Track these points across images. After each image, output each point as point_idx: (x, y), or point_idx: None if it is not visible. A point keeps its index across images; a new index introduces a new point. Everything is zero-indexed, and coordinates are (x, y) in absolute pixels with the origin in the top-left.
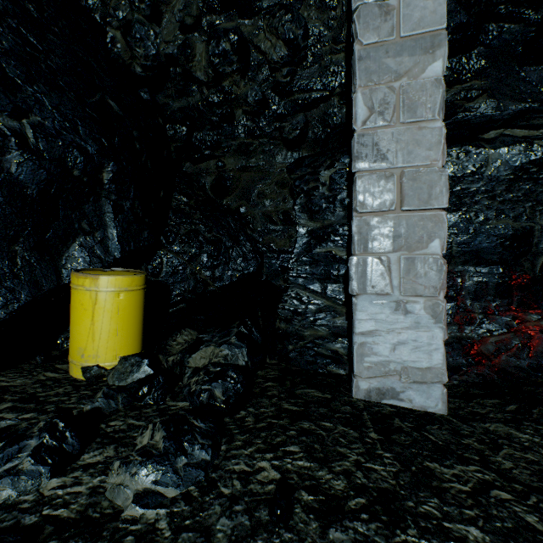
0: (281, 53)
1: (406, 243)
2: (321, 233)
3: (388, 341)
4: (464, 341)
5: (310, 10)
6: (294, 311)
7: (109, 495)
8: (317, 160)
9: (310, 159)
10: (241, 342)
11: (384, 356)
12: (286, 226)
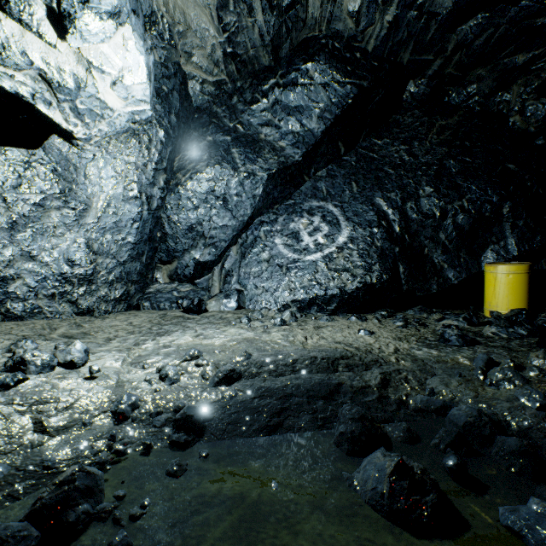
0: None
1: None
2: None
3: None
4: None
5: None
6: None
7: (483, 332)
8: None
9: None
10: None
11: None
12: None
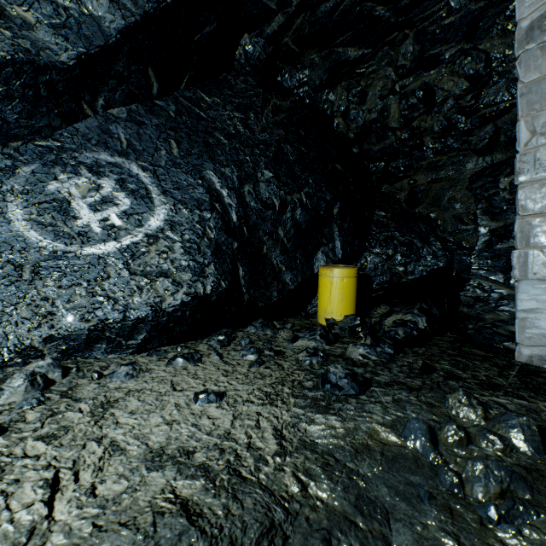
0: (462, 87)
1: None
2: (502, 231)
3: None
4: None
5: (492, 41)
6: (476, 298)
7: (348, 354)
8: (497, 170)
9: (491, 169)
10: (421, 313)
11: (545, 330)
12: (477, 225)
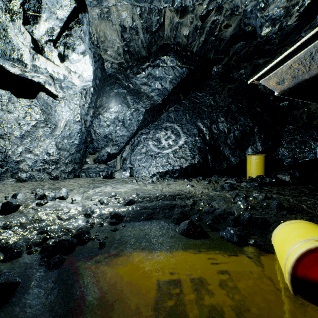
0: None
1: None
2: None
3: None
4: None
5: None
6: None
7: (241, 185)
8: None
9: None
10: (288, 174)
11: None
12: None
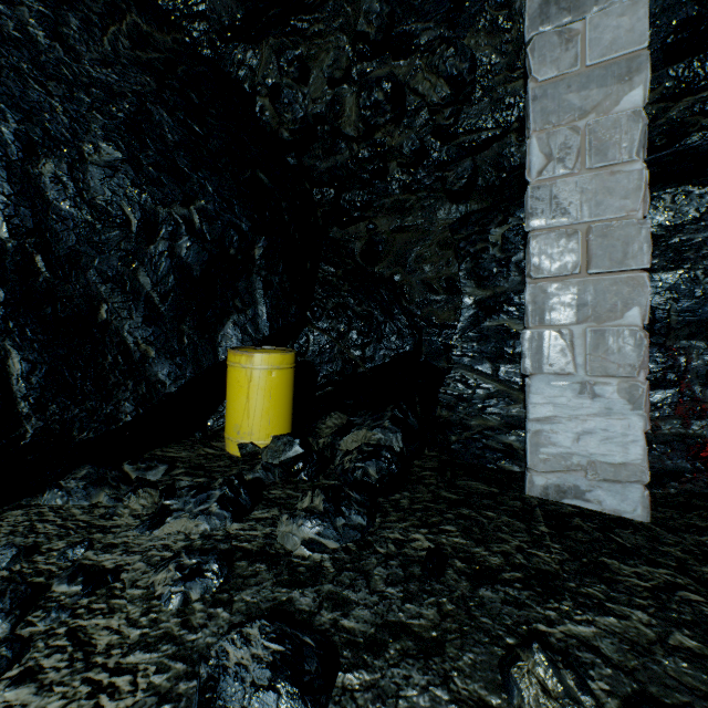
0: (442, 94)
1: (594, 312)
2: (492, 303)
3: (569, 430)
4: (690, 440)
5: (478, 37)
6: (458, 397)
7: (280, 541)
8: (486, 216)
9: (478, 215)
10: (395, 426)
11: (565, 448)
12: (450, 295)
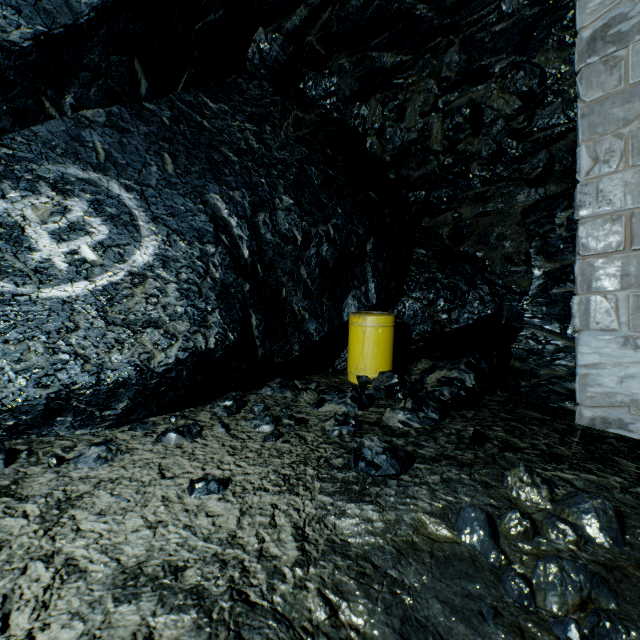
0: (514, 107)
1: (637, 280)
2: (559, 274)
3: (613, 374)
4: None
5: (547, 54)
6: (529, 351)
7: (386, 421)
8: (553, 203)
9: (546, 202)
10: (469, 369)
11: (609, 388)
12: (529, 266)
